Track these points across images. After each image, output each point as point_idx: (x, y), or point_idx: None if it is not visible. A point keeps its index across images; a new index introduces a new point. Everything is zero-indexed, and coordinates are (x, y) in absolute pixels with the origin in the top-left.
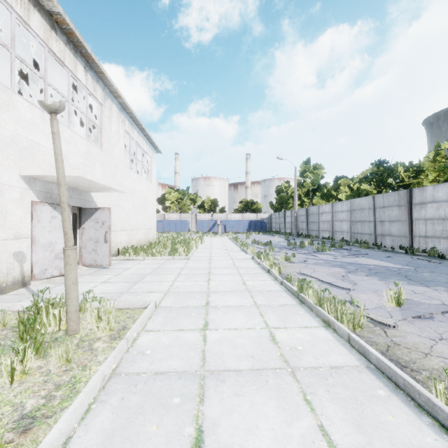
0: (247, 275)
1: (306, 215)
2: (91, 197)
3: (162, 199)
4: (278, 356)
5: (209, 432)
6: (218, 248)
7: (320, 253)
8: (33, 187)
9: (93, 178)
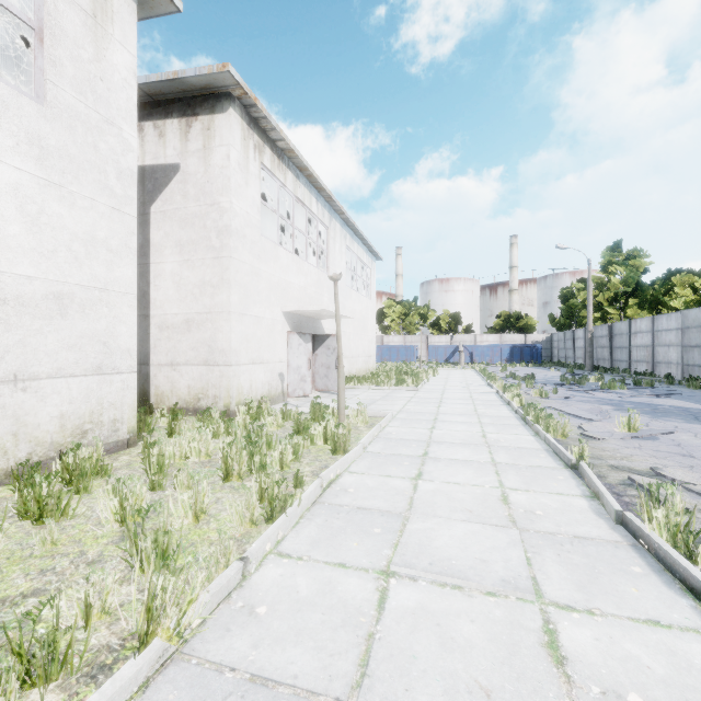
0: (482, 405)
1: (609, 337)
2: (320, 324)
3: (379, 315)
4: (482, 441)
5: (431, 453)
6: (456, 381)
7: (602, 391)
8: (288, 319)
9: (333, 310)
